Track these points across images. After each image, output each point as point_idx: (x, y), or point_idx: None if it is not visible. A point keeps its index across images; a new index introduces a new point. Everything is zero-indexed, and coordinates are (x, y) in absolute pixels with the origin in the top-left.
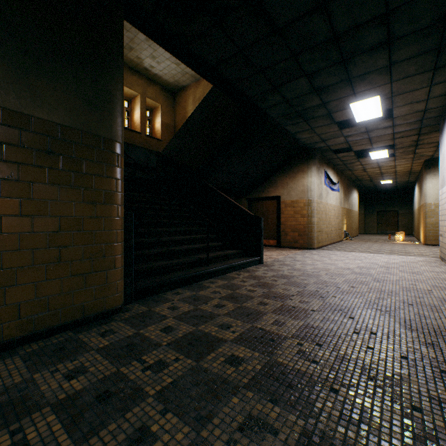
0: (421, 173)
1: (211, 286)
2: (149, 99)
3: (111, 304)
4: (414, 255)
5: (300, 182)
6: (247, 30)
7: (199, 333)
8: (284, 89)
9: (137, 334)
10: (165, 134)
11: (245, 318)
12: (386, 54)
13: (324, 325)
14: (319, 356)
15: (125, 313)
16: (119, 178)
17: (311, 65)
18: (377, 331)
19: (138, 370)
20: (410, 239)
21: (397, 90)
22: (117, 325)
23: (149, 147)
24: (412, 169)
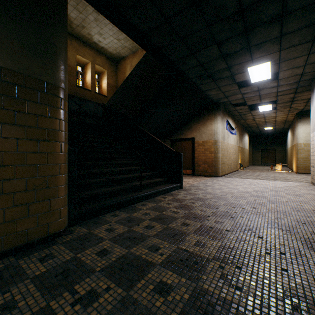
0: (294, 121)
1: (143, 208)
2: (97, 65)
3: (55, 228)
4: (292, 181)
5: (209, 128)
6: (172, 1)
7: (131, 256)
8: (199, 55)
9: (74, 259)
10: (109, 91)
11: (171, 239)
12: (279, 26)
13: (239, 246)
14: (241, 281)
15: (67, 236)
16: (62, 119)
17: (221, 35)
18: (285, 251)
19: (68, 304)
20: (285, 169)
21: (284, 57)
22: (58, 248)
23: (97, 101)
24: (287, 119)
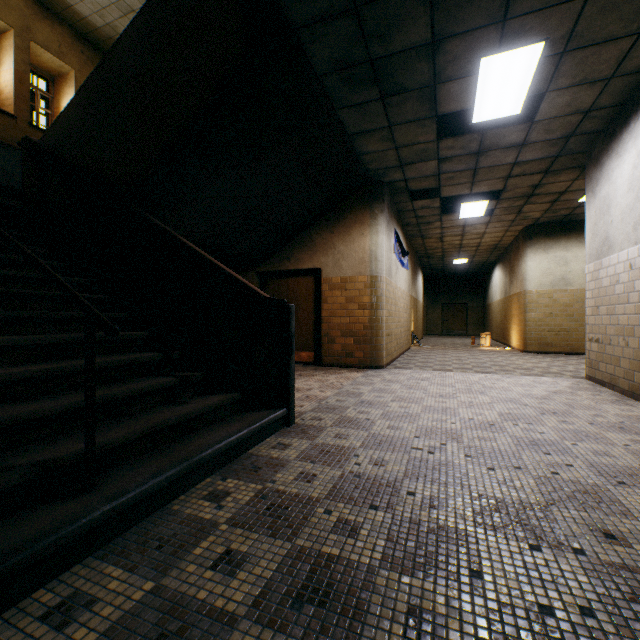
0: (516, 247)
1: None
2: (41, 48)
3: None
4: (543, 374)
5: (358, 244)
6: None
7: None
8: None
9: None
10: None
11: None
12: None
13: None
14: None
15: None
16: None
17: None
18: None
19: None
20: (491, 342)
21: (583, 30)
22: None
23: None
24: (500, 242)
